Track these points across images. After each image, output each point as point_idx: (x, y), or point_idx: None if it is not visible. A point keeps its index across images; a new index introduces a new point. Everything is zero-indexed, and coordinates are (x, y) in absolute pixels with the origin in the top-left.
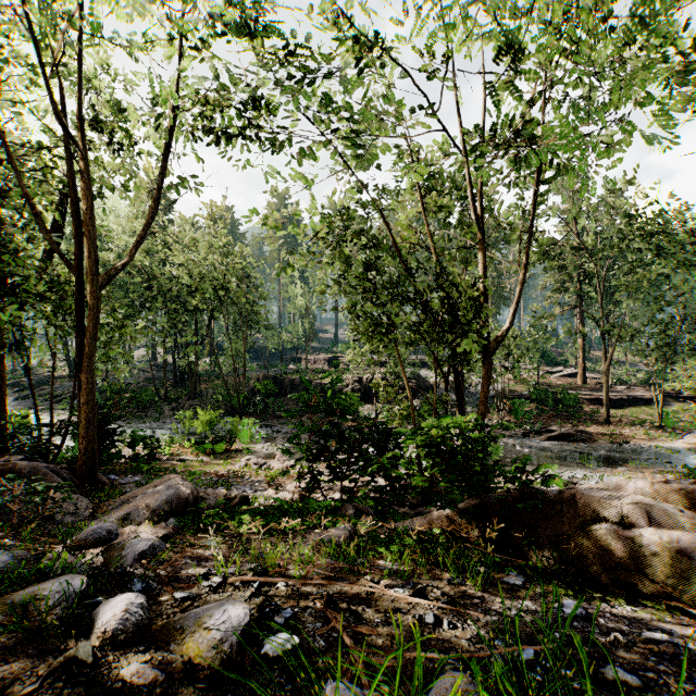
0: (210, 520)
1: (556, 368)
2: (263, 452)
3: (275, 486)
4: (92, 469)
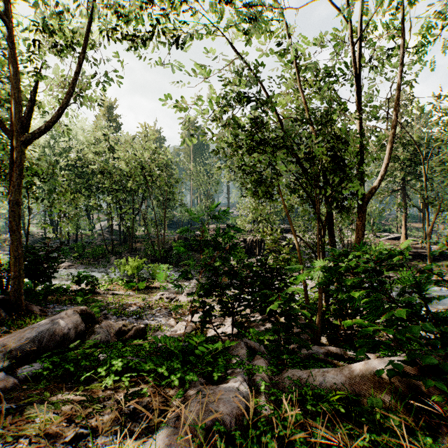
0: (79, 363)
1: (383, 233)
2: (175, 289)
3: (179, 316)
4: (20, 300)
